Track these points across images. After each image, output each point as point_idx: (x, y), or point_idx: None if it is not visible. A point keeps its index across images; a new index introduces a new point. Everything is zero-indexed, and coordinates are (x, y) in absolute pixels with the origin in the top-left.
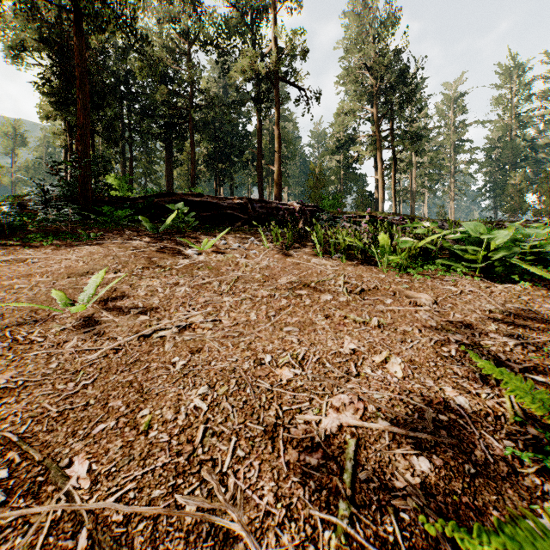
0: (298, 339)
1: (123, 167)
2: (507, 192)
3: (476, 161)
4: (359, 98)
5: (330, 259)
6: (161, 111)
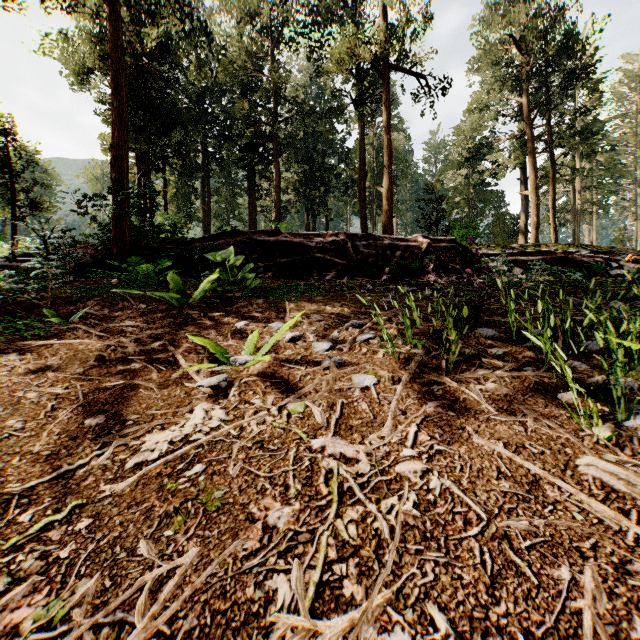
0: None
1: (202, 202)
2: None
3: None
4: (501, 85)
5: (639, 449)
6: (239, 129)
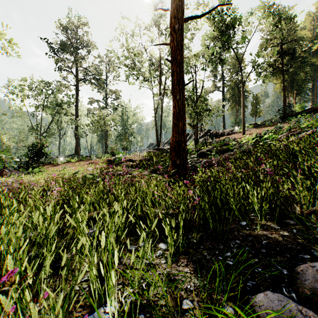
0: None
1: (312, 92)
2: None
3: None
4: None
5: None
6: None
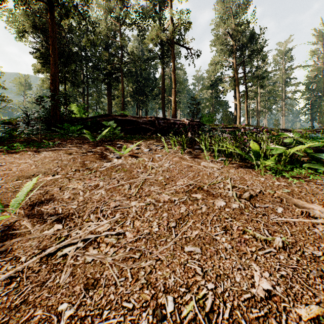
0: (201, 267)
1: (83, 100)
2: (320, 110)
3: (299, 91)
4: (225, 53)
5: (215, 162)
6: (104, 65)
